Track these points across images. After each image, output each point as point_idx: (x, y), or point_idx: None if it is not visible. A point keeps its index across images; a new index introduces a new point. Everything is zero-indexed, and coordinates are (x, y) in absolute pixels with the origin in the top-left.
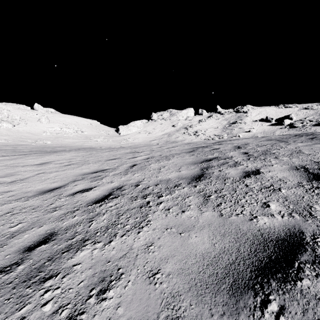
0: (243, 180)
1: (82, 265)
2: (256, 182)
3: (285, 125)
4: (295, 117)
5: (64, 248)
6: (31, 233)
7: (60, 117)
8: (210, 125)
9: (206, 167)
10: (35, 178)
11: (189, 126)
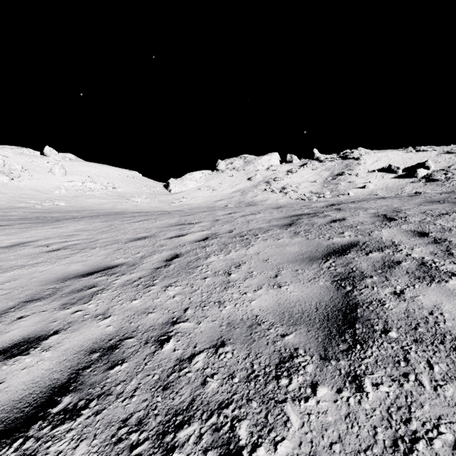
0: None
1: None
2: None
3: (418, 178)
4: (434, 165)
5: None
6: None
7: (83, 166)
8: (304, 178)
9: (346, 276)
10: None
11: (273, 179)
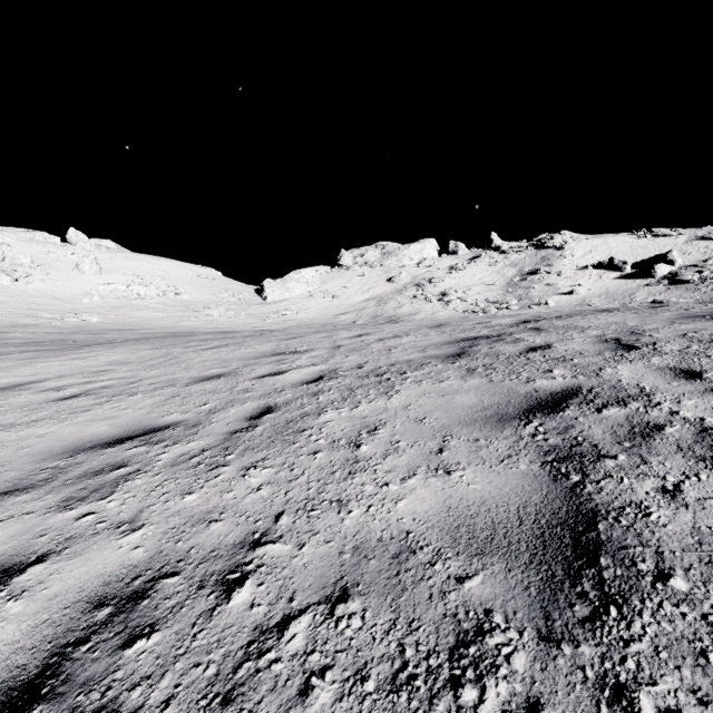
0: None
1: None
2: None
3: (657, 278)
4: (681, 258)
5: None
6: None
7: (128, 260)
8: (477, 279)
9: (567, 453)
10: None
11: (427, 280)
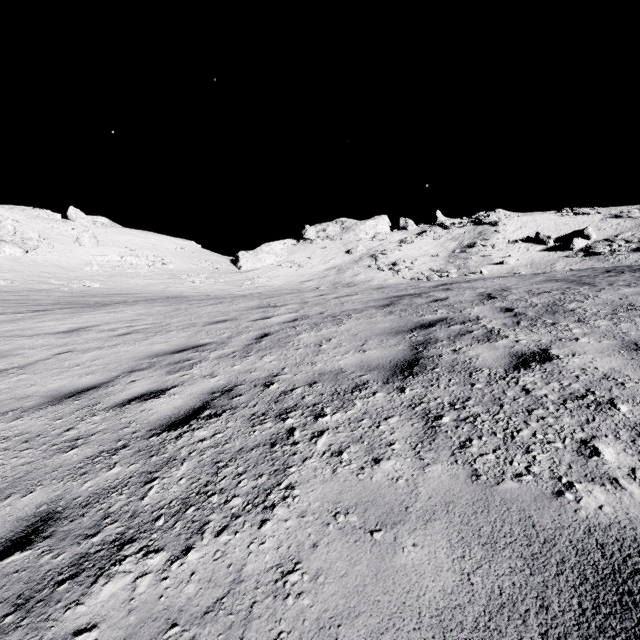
0: (515, 377)
1: (98, 634)
2: (549, 383)
3: (575, 251)
4: (596, 233)
5: (65, 567)
6: (1, 513)
7: (121, 234)
8: (423, 251)
9: (422, 342)
10: (51, 363)
11: (380, 252)
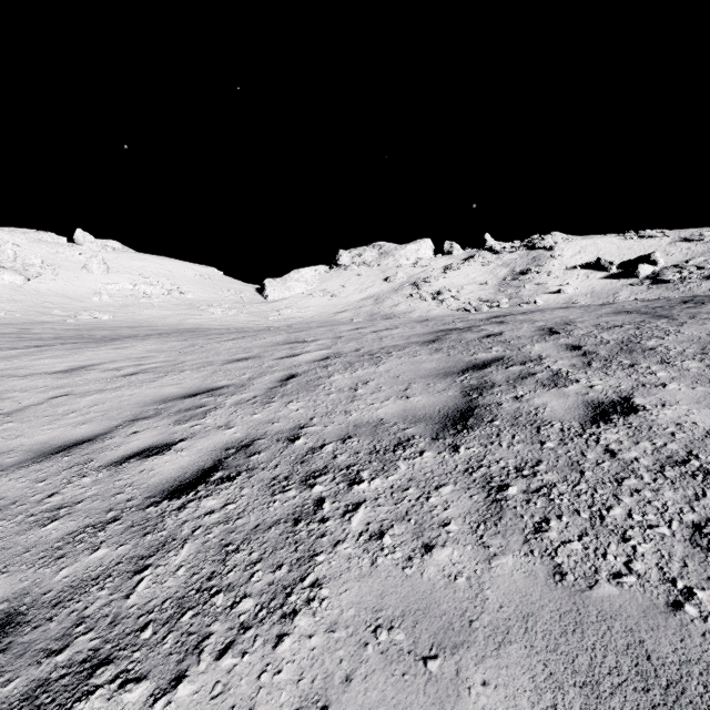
0: (595, 433)
1: None
2: (638, 442)
3: (640, 278)
4: (664, 259)
5: (15, 702)
6: None
7: (133, 259)
8: (470, 278)
9: (477, 387)
10: (43, 409)
11: (423, 279)
